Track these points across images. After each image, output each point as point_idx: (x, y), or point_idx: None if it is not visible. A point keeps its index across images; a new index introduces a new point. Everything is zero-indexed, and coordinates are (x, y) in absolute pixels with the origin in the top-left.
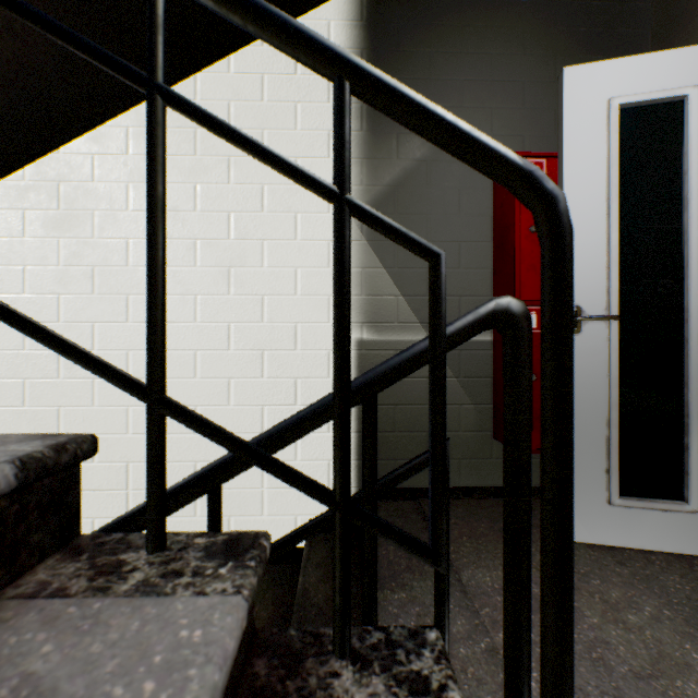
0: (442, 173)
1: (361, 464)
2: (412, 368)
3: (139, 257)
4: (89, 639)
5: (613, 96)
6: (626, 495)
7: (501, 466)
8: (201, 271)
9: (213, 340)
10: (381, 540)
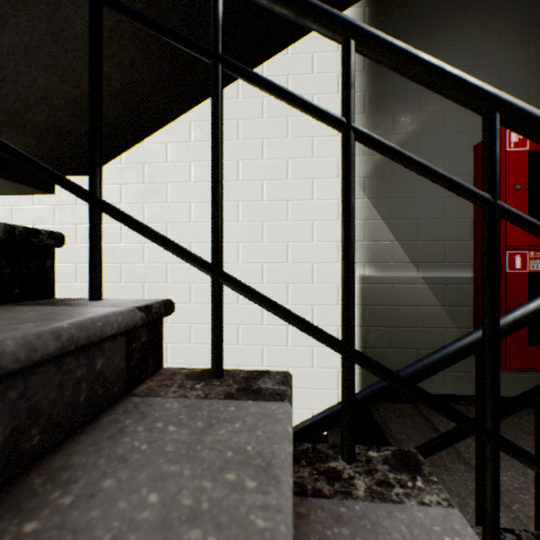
0: (430, 143)
1: (363, 372)
2: (522, 326)
3: (198, 216)
4: (382, 537)
5: None
6: None
7: None
8: (242, 224)
9: (250, 276)
10: (399, 437)
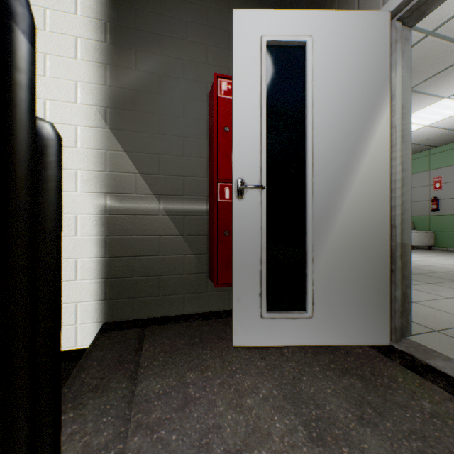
0: (171, 85)
1: (105, 303)
2: None
3: None
4: None
5: (264, 35)
6: (273, 310)
7: (214, 297)
8: None
9: None
10: (89, 365)
